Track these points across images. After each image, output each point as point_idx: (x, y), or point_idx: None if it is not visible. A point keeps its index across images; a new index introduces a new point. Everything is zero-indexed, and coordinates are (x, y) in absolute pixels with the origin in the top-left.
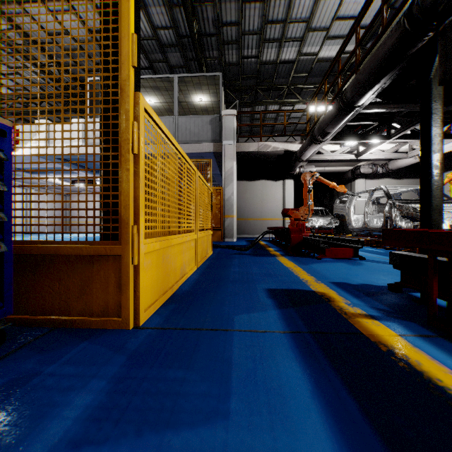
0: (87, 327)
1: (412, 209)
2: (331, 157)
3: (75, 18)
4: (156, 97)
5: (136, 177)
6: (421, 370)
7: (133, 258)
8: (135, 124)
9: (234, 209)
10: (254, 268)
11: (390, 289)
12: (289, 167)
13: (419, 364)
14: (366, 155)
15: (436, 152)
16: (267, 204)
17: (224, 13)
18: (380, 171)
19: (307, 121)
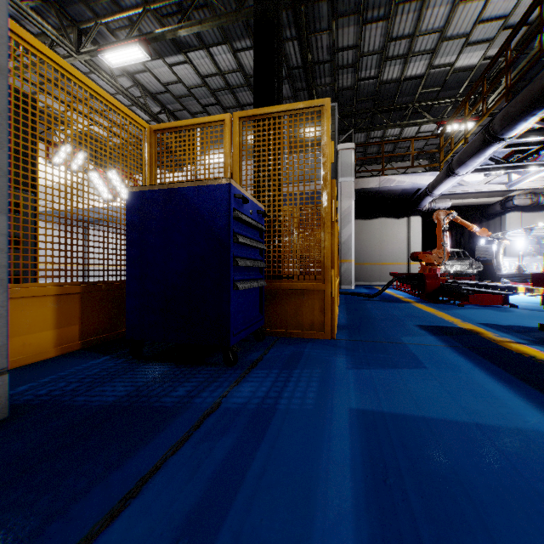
0: (301, 337)
1: None
2: (472, 188)
3: (189, 66)
4: None
5: (333, 237)
6: None
7: (332, 292)
8: (333, 202)
9: (352, 253)
10: (394, 311)
11: (540, 329)
12: (417, 203)
13: None
14: (521, 183)
15: None
16: (387, 246)
17: (341, 38)
18: (542, 201)
19: (441, 148)
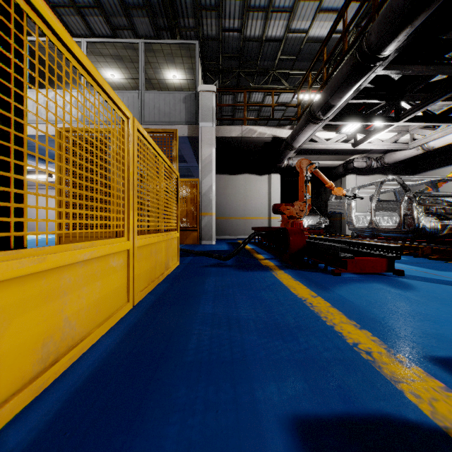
0: None
1: (445, 203)
2: (326, 145)
3: None
4: (119, 70)
5: None
6: None
7: None
8: None
9: (213, 205)
10: (242, 304)
11: None
12: (277, 158)
13: None
14: (365, 144)
15: None
16: (251, 201)
17: None
18: (374, 165)
19: (299, 102)
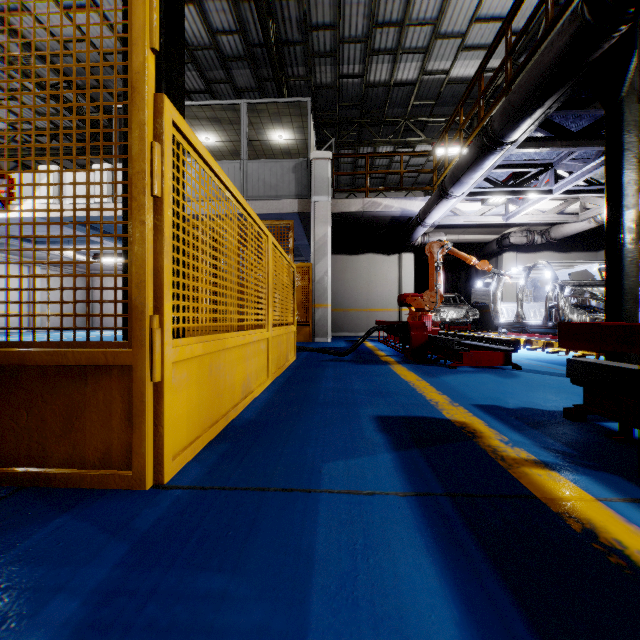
0: (74, 486)
1: (588, 294)
2: (468, 220)
3: (97, 16)
4: (216, 133)
5: (158, 236)
6: None
7: (152, 370)
8: (155, 147)
9: (329, 295)
10: (357, 383)
11: (567, 417)
12: (408, 235)
13: None
14: (519, 217)
15: (629, 207)
16: (376, 288)
17: (314, 11)
18: (538, 240)
19: (434, 167)
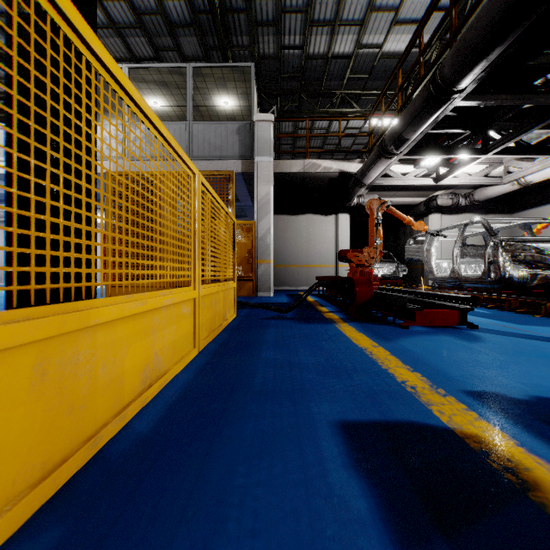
0: None
1: (533, 249)
2: (402, 181)
3: None
4: (164, 97)
5: None
6: None
7: None
8: None
9: (271, 251)
10: (303, 351)
11: None
12: (345, 196)
13: None
14: (449, 179)
15: None
16: (314, 246)
17: None
18: (462, 203)
19: (370, 131)
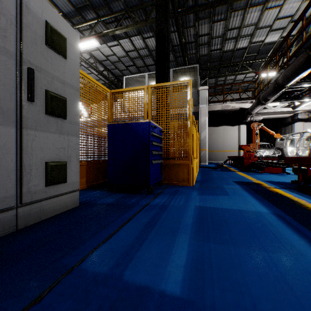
0: (178, 185)
1: None
2: (273, 110)
3: (120, 47)
4: None
5: (192, 141)
6: (283, 195)
7: (192, 165)
8: (192, 125)
9: (207, 145)
10: (225, 175)
11: (291, 183)
12: (243, 118)
13: (284, 194)
14: (301, 107)
15: None
16: (227, 141)
17: (201, 30)
18: None
19: (255, 88)
